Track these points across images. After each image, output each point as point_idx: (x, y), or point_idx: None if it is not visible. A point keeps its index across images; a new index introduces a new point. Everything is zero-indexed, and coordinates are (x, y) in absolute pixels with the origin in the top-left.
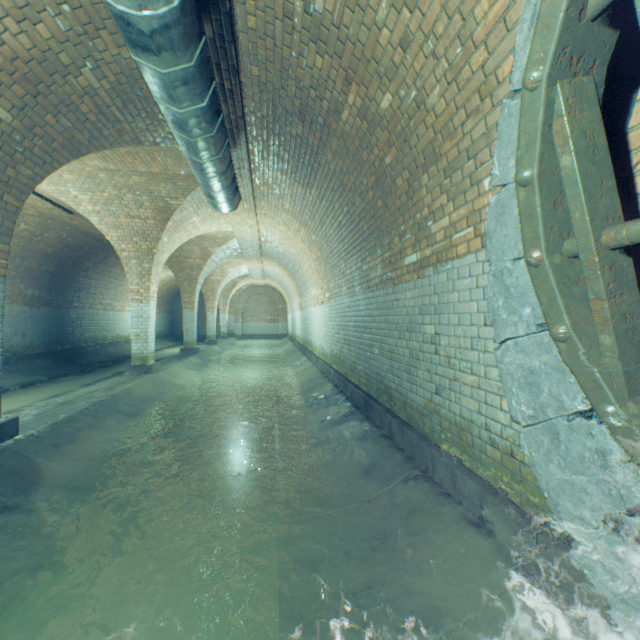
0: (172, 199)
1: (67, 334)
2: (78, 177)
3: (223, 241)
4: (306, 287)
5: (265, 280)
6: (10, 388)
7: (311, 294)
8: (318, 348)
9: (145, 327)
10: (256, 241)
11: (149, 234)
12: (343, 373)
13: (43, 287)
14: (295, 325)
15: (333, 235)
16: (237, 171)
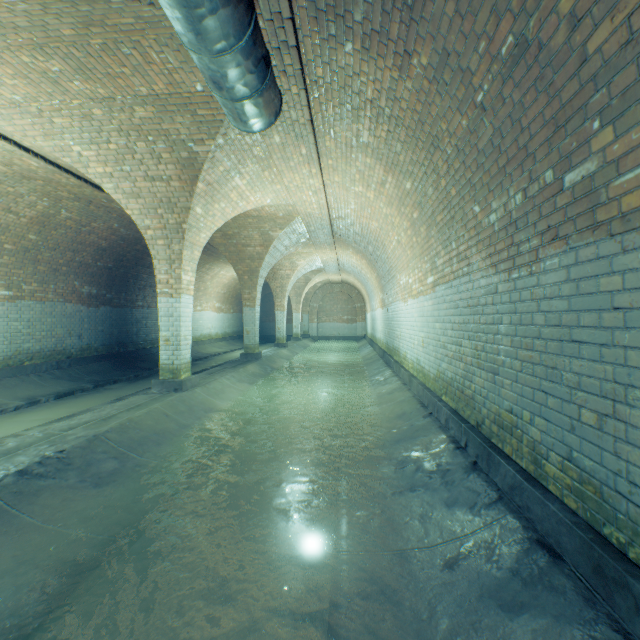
0: (196, 144)
1: (130, 335)
2: (71, 120)
3: (285, 221)
4: (391, 276)
5: (341, 275)
6: (40, 399)
7: (398, 284)
8: (410, 361)
9: (176, 329)
10: (325, 218)
11: (175, 203)
12: (471, 421)
13: (101, 284)
14: (375, 326)
15: (453, 155)
16: (276, 59)
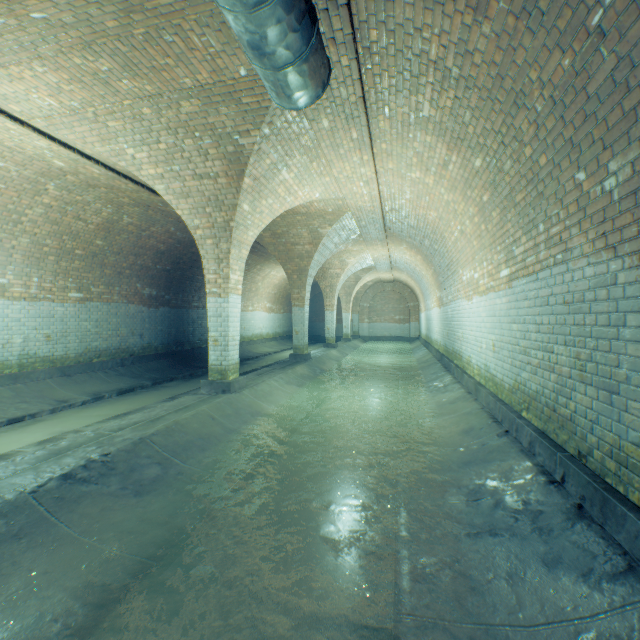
0: (241, 136)
1: (187, 334)
2: (123, 123)
3: (334, 217)
4: (450, 271)
5: (392, 273)
6: (104, 395)
7: (460, 280)
8: (476, 366)
9: (224, 330)
10: (377, 211)
11: (223, 200)
12: (569, 449)
13: (160, 286)
14: (430, 326)
15: (546, 112)
16: (324, 24)
